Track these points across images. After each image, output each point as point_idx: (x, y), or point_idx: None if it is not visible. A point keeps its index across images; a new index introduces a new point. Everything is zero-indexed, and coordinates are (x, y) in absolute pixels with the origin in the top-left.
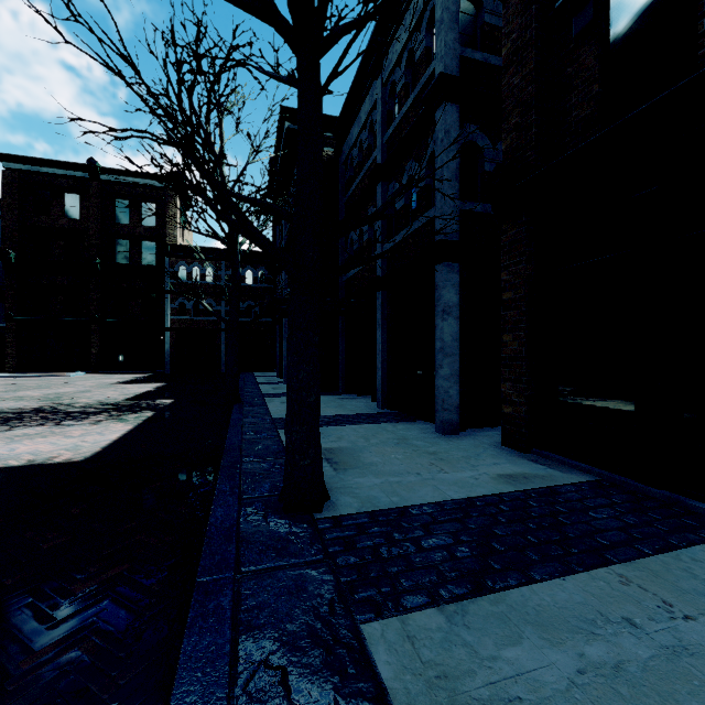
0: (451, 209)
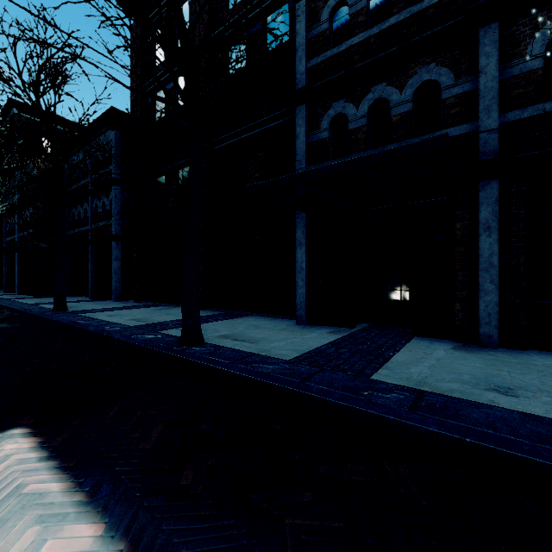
0: (118, 223)
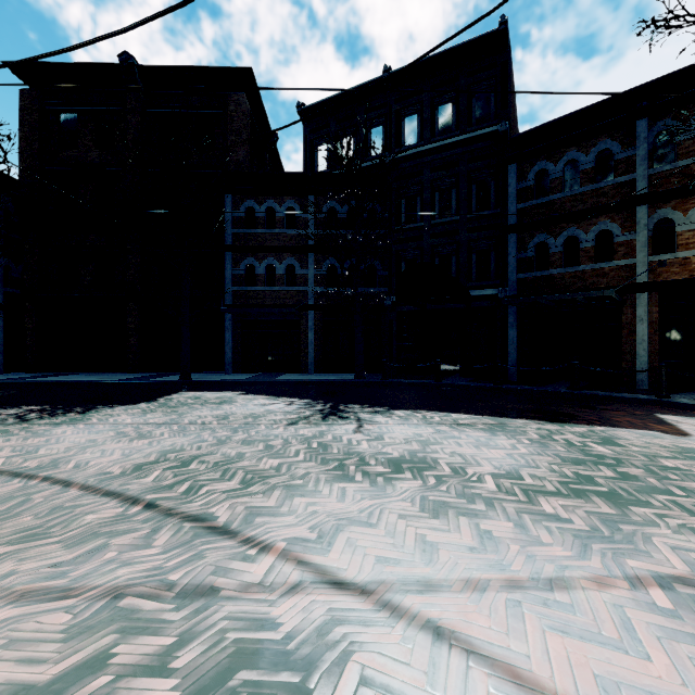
0: (0, 291)
